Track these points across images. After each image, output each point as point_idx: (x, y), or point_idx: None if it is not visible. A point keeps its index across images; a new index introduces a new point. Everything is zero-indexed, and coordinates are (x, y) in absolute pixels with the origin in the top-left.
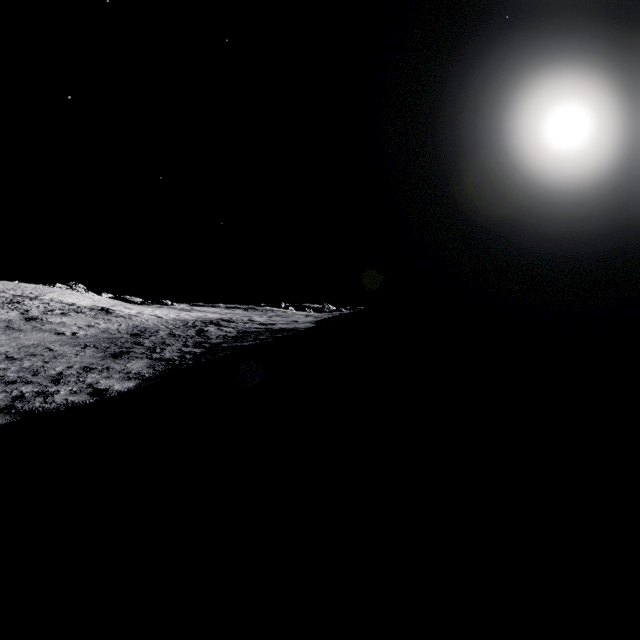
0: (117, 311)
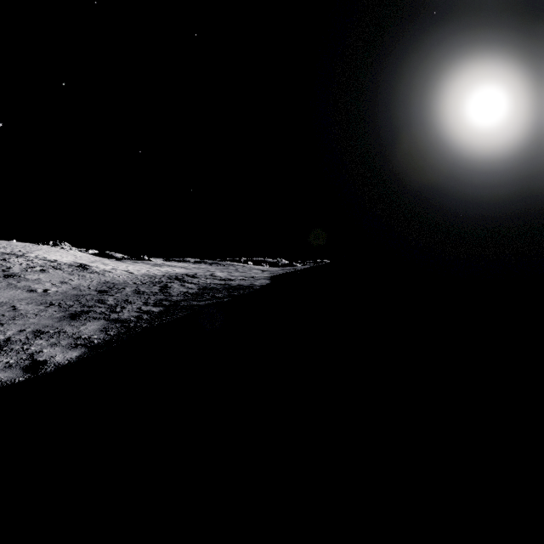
0: (93, 267)
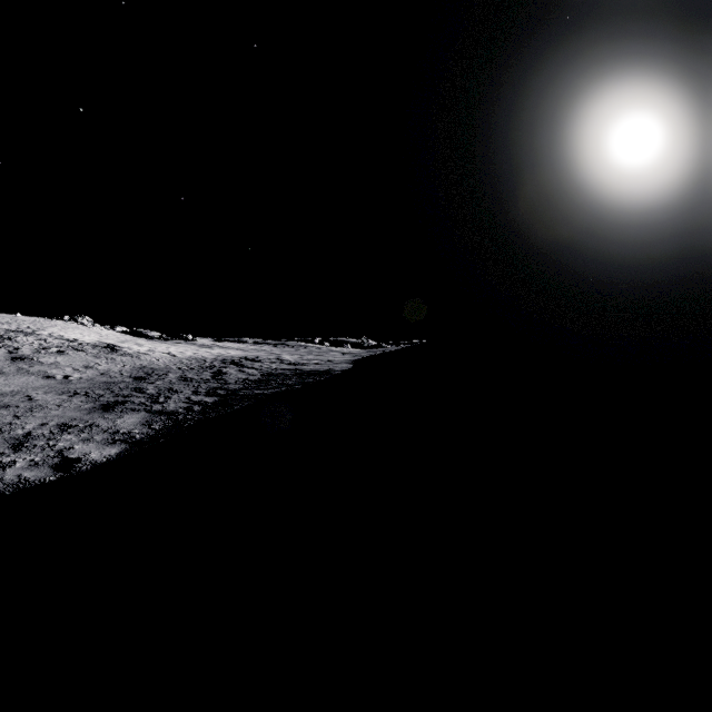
0: (125, 348)
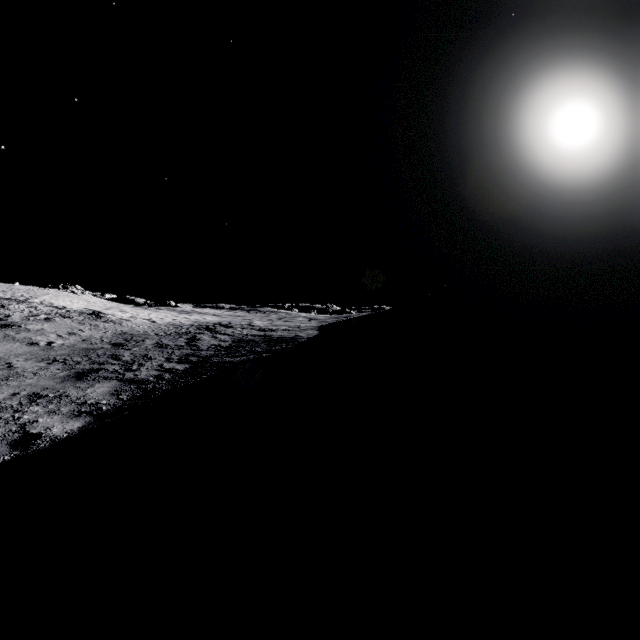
0: (109, 315)
